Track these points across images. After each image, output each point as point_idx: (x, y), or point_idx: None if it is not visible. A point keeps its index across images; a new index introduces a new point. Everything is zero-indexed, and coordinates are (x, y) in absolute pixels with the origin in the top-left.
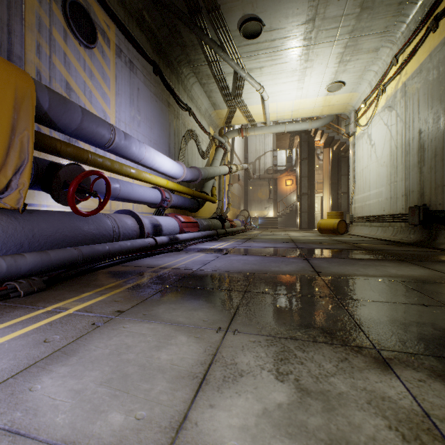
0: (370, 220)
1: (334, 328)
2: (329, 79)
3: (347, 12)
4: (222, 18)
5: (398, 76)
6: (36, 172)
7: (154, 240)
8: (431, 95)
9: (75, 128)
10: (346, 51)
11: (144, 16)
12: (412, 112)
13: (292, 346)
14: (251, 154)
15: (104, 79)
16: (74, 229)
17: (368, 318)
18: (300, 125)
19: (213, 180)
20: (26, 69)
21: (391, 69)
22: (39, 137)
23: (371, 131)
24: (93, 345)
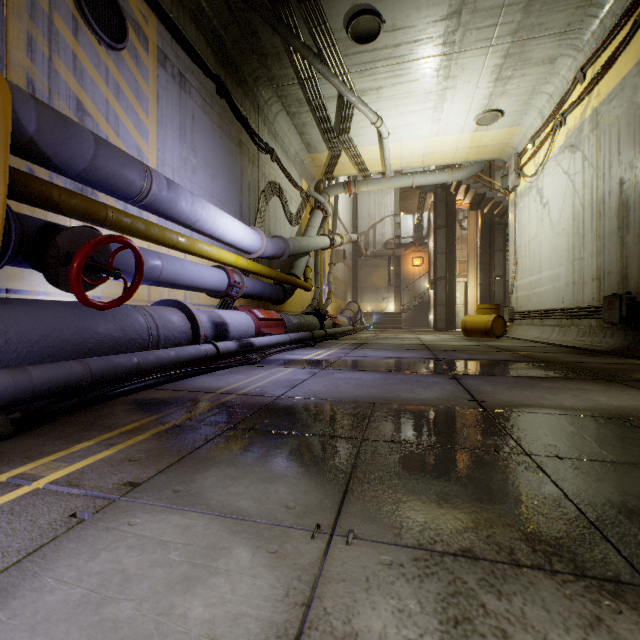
0: (542, 316)
1: (544, 527)
2: (479, 106)
3: (510, 0)
4: (321, 10)
5: (585, 100)
6: (20, 238)
7: (214, 347)
8: (639, 125)
9: (84, 168)
10: (507, 63)
11: (202, 7)
12: (609, 152)
13: (471, 579)
14: (362, 220)
15: (139, 99)
16: (81, 331)
17: (602, 500)
18: (436, 176)
19: (307, 257)
20: (9, 75)
21: (574, 90)
22: (20, 179)
23: (543, 184)
24: (52, 576)
